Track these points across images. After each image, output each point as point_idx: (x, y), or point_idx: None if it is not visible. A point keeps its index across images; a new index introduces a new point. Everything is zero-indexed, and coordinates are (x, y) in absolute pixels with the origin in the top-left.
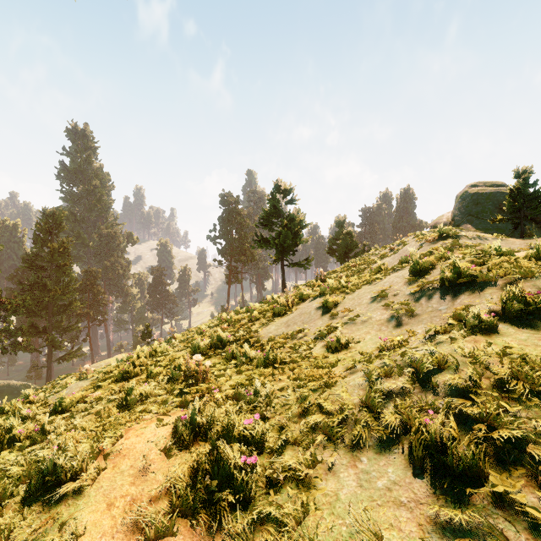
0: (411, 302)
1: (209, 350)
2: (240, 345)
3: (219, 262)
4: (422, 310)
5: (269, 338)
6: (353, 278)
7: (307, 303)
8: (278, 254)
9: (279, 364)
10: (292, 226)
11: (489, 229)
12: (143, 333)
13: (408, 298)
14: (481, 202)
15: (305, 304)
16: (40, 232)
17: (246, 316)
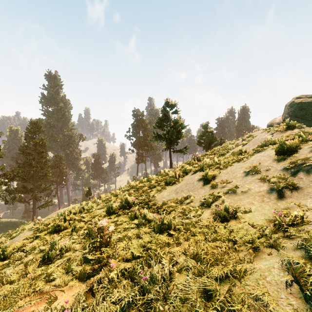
0: (288, 176)
1: (119, 210)
2: (141, 206)
3: (132, 150)
4: (304, 184)
5: (163, 202)
6: (221, 158)
7: (189, 175)
8: (167, 144)
9: (173, 230)
10: (176, 127)
11: (311, 126)
12: (86, 192)
13: (283, 173)
14: (304, 108)
15: (188, 176)
16: (28, 133)
17: (146, 184)
